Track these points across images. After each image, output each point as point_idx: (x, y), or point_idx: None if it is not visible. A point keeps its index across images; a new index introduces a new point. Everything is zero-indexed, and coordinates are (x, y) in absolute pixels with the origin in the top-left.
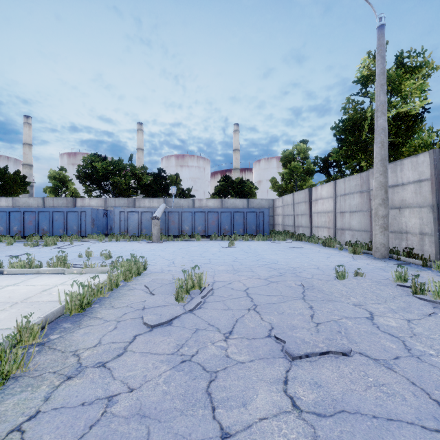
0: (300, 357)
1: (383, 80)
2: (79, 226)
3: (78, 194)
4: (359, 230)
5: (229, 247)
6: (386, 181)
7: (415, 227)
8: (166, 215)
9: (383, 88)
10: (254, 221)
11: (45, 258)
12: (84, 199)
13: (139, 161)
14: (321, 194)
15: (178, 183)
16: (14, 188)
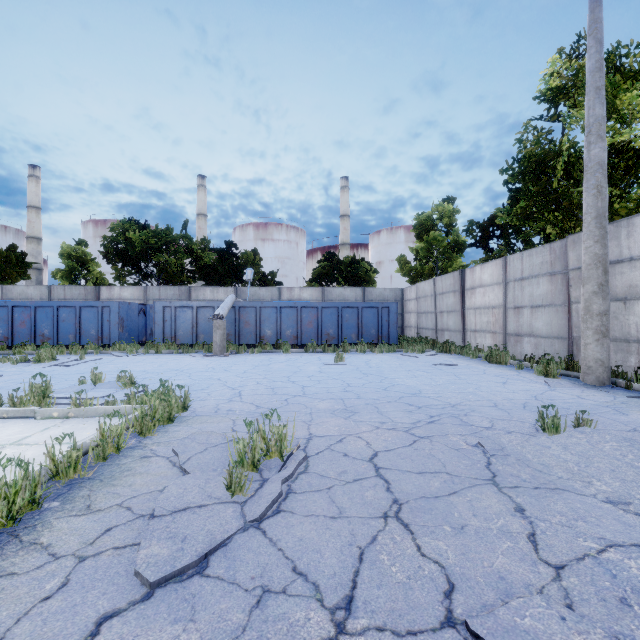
0: None
1: (601, 81)
2: (99, 330)
3: (104, 280)
4: (547, 337)
5: (336, 363)
6: (605, 254)
7: None
8: (235, 312)
9: (600, 94)
10: (374, 321)
11: (22, 385)
12: (112, 287)
13: (201, 232)
14: (481, 279)
15: (257, 263)
16: (8, 271)
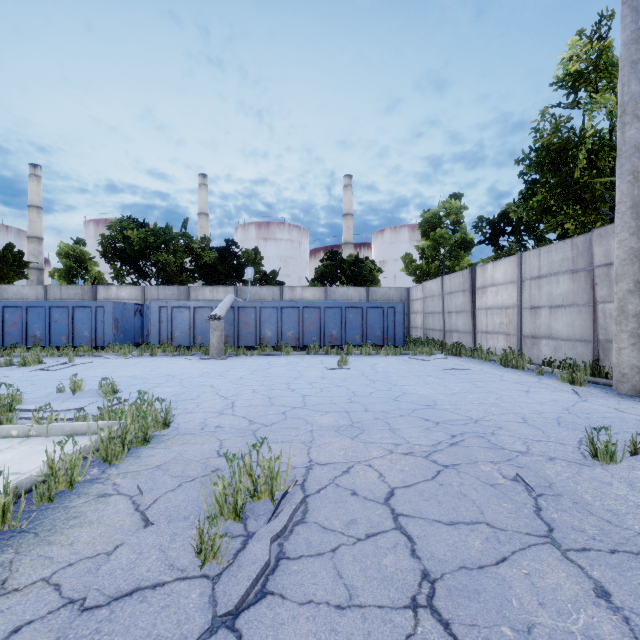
0: None
1: (637, 54)
2: (93, 331)
3: (103, 280)
4: (569, 339)
5: (340, 368)
6: None
7: None
8: (234, 313)
9: (636, 68)
10: (379, 322)
11: None
12: (109, 287)
13: (202, 231)
14: (493, 278)
15: (258, 262)
16: (4, 270)
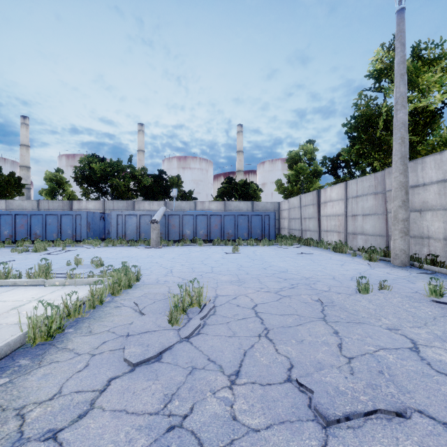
0: (337, 420)
1: (404, 70)
2: (74, 230)
3: (75, 196)
4: (373, 235)
5: (233, 252)
6: (406, 181)
7: (439, 231)
8: (166, 218)
9: (403, 78)
10: (259, 224)
11: (29, 266)
12: (81, 201)
13: (140, 163)
14: (330, 197)
15: (179, 185)
16: (9, 190)
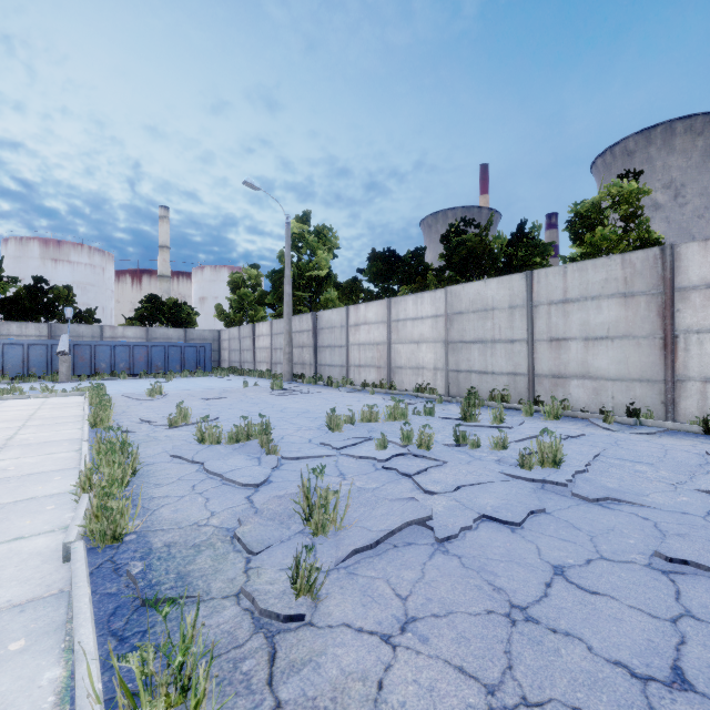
0: (209, 399)
1: (289, 261)
2: None
3: None
4: None
5: (168, 381)
6: (290, 329)
7: (308, 360)
8: (70, 349)
9: (289, 266)
10: (194, 356)
11: None
12: None
13: None
14: (262, 331)
15: (71, 300)
16: None
